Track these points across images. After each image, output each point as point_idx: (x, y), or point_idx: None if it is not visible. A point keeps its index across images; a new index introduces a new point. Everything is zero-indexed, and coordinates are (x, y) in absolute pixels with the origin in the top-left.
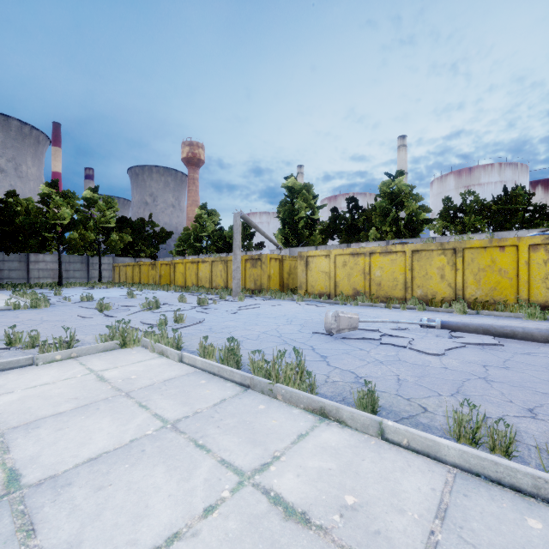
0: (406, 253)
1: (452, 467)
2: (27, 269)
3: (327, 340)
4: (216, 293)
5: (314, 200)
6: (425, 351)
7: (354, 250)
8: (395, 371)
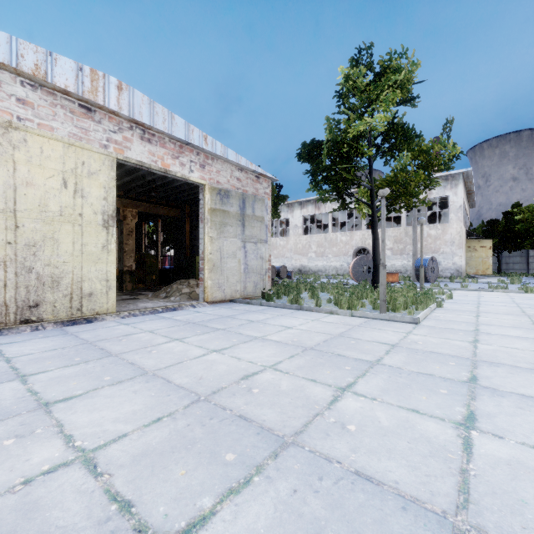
0: None
1: None
2: (526, 262)
3: None
4: None
5: None
6: None
7: None
8: None
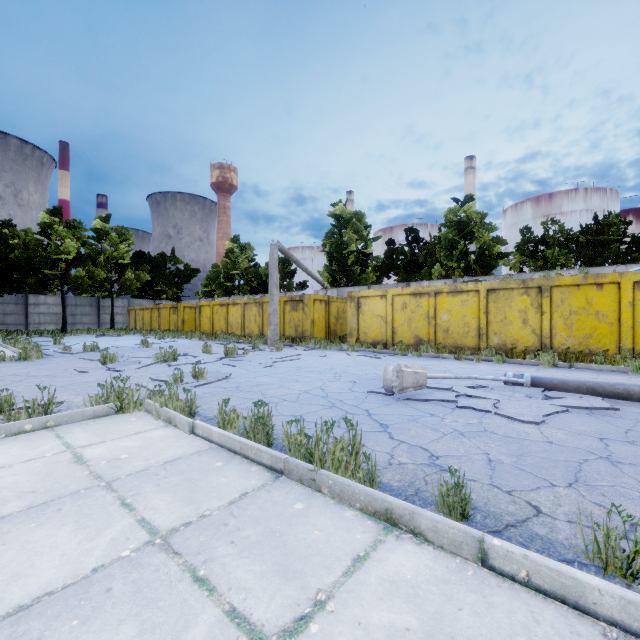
0: (479, 293)
1: (608, 626)
2: (26, 313)
3: (386, 401)
4: (249, 342)
5: (366, 231)
6: (518, 417)
7: (416, 289)
8: (482, 448)
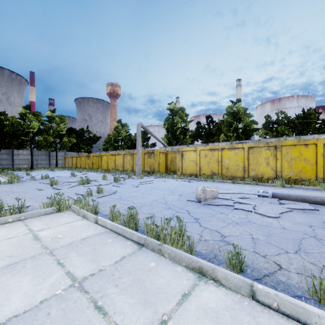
0: (244, 149)
1: None
2: (12, 159)
3: (197, 206)
4: (126, 174)
5: (186, 117)
6: (266, 214)
7: (212, 147)
8: (248, 231)
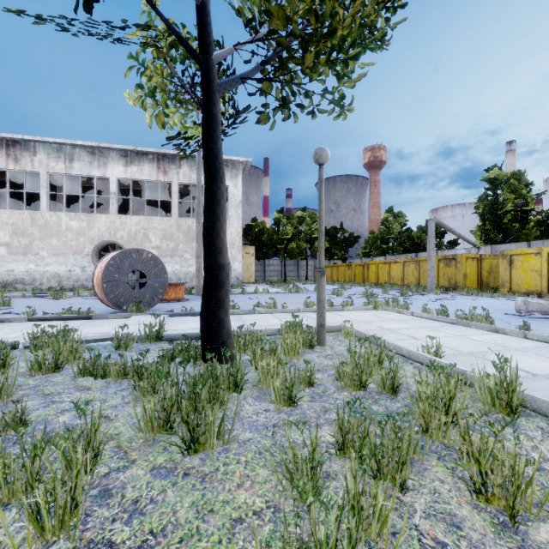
0: None
1: None
2: (264, 270)
3: (516, 317)
4: (409, 289)
5: (527, 188)
6: None
7: None
8: None
